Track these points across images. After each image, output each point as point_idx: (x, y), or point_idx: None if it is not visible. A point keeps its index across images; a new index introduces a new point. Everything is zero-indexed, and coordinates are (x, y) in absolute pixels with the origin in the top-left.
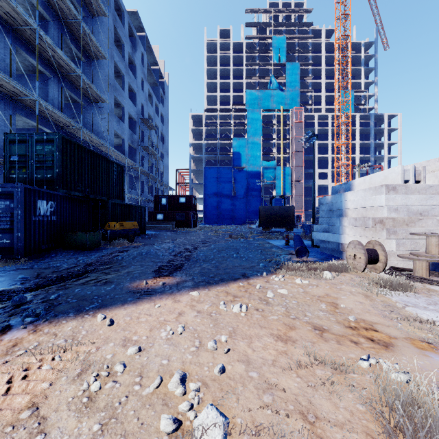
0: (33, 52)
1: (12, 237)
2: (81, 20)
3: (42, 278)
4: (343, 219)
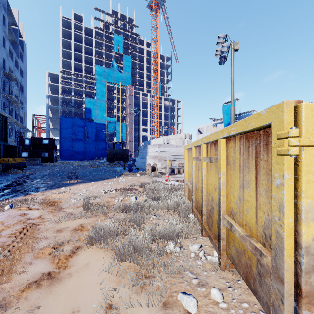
0: None
1: None
2: None
3: None
4: (146, 156)
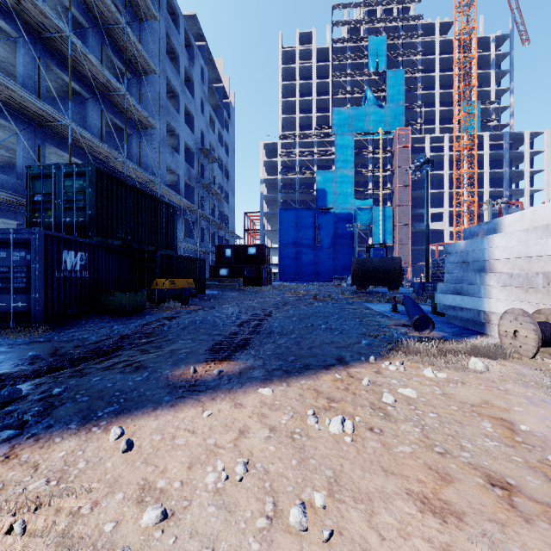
0: (67, 67)
1: (29, 299)
2: (125, 25)
3: (59, 355)
4: (487, 275)
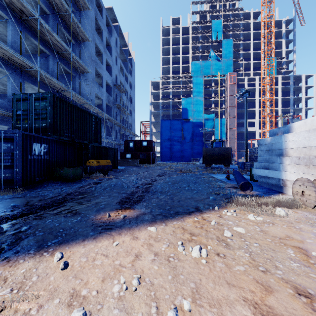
0: (37, 37)
1: (12, 172)
2: (71, 12)
3: (29, 205)
4: (284, 157)
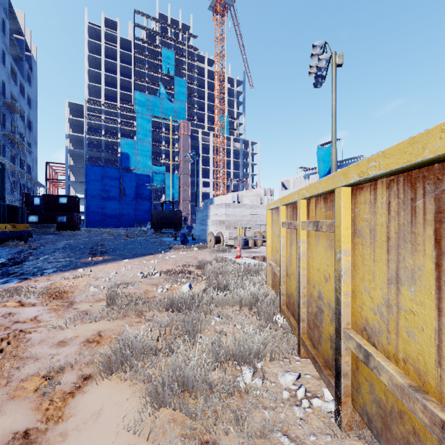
0: None
1: None
2: None
3: None
4: (208, 221)
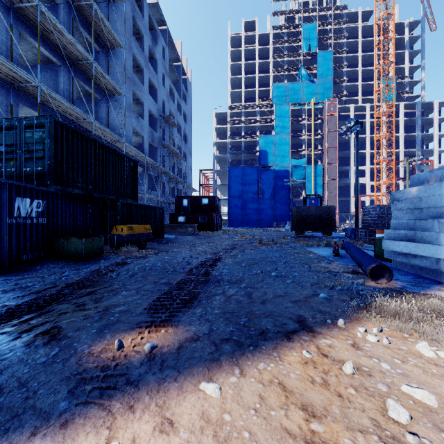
0: (40, 37)
1: None
2: (93, 2)
3: None
4: None
